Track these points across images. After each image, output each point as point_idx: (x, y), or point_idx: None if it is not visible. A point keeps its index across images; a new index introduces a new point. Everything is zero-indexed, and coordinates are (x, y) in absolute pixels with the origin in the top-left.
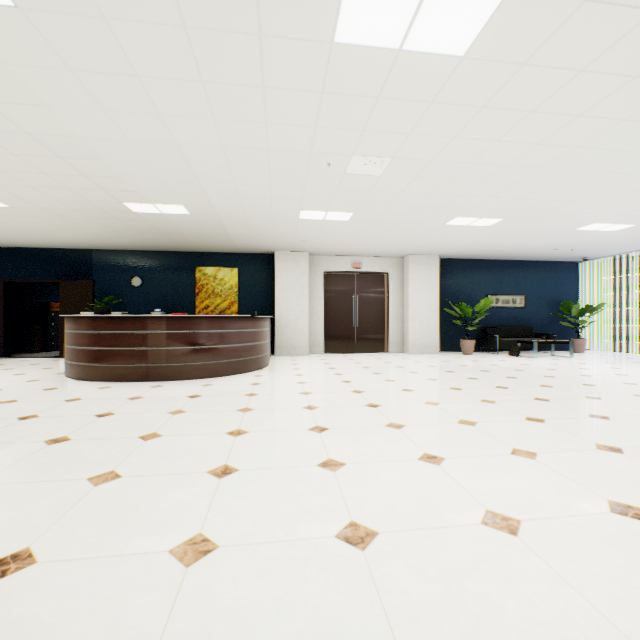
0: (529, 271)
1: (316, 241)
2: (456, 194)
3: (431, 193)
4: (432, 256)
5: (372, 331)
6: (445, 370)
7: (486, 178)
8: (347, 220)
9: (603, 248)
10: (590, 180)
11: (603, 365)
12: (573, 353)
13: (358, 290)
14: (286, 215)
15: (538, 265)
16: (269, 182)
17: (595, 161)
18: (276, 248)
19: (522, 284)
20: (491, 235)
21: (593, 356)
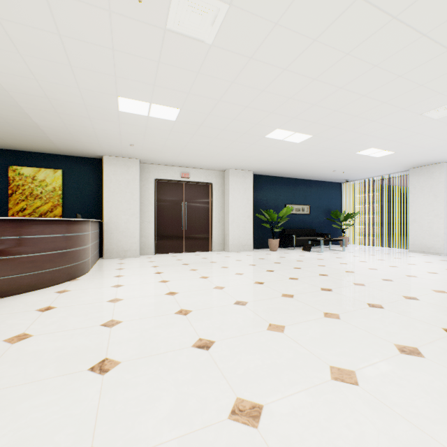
0: (312, 188)
1: (145, 146)
2: (285, 95)
3: (262, 89)
4: (247, 171)
5: (199, 233)
6: (265, 269)
7: (320, 73)
8: (174, 120)
9: (362, 172)
10: (400, 94)
11: (371, 257)
12: (341, 247)
13: (186, 197)
14: (101, 102)
15: (318, 183)
16: (55, 26)
17: (422, 65)
18: (104, 152)
19: (308, 197)
20: (297, 153)
21: (355, 249)
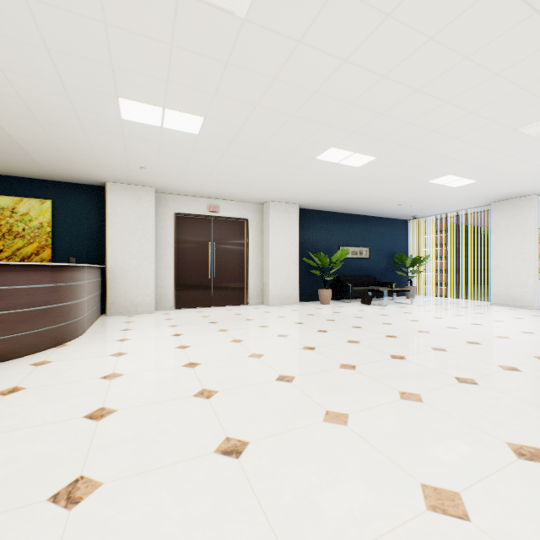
0: (372, 226)
1: (160, 169)
2: (344, 99)
3: (314, 90)
4: (292, 204)
5: (231, 282)
6: (316, 329)
7: (393, 68)
8: (197, 133)
9: (434, 207)
10: (494, 101)
11: (446, 312)
12: (408, 299)
13: (215, 237)
14: (97, 106)
15: (379, 221)
16: None
17: (527, 58)
18: (107, 177)
19: (367, 237)
20: (355, 181)
21: (426, 302)
